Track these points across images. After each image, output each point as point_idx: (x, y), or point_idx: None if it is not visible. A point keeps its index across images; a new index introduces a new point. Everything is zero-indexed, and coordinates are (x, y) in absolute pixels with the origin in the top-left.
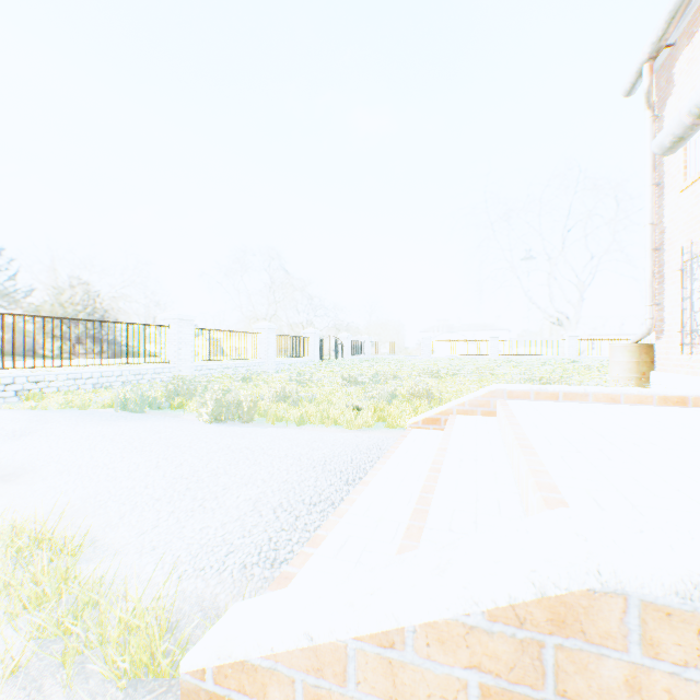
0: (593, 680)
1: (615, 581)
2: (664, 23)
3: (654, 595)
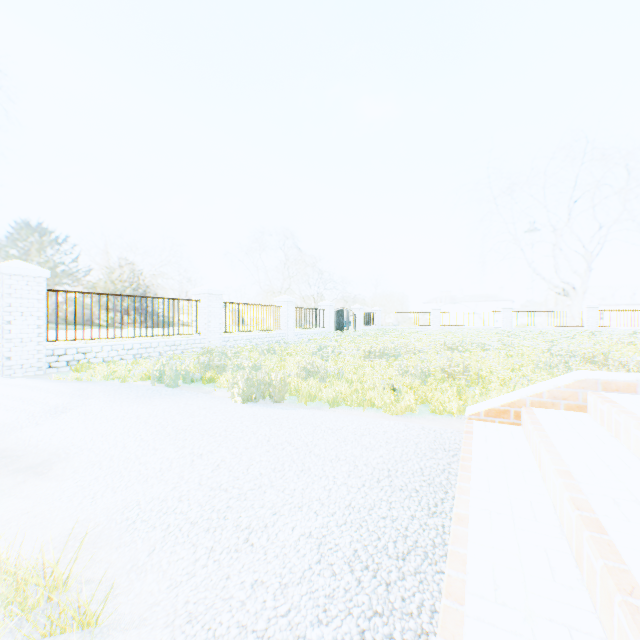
0: None
1: None
2: None
3: None
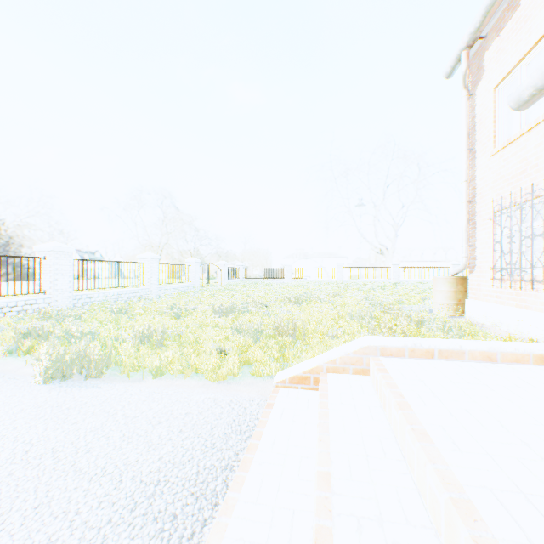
0: None
1: None
2: (481, 16)
3: None
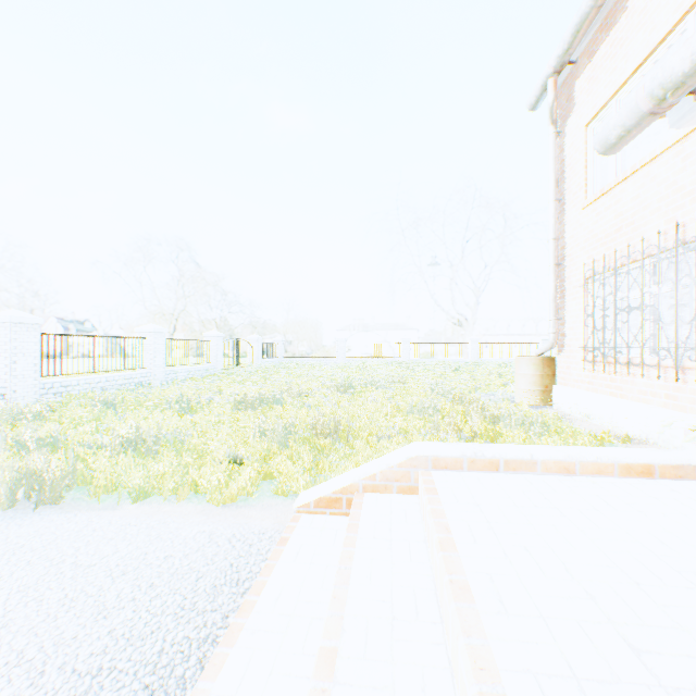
0: None
1: None
2: (570, 36)
3: None
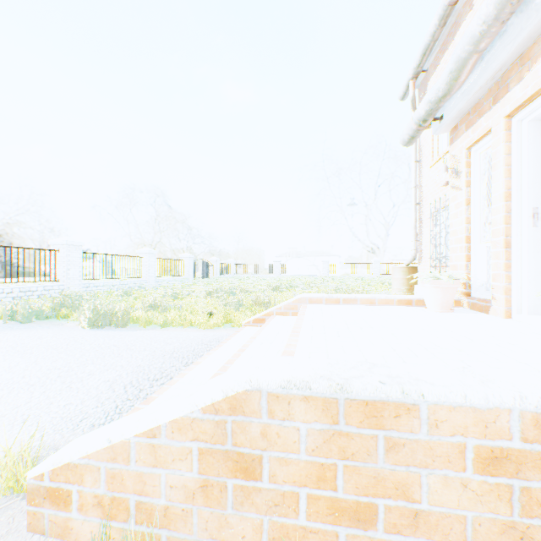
0: (248, 435)
1: (257, 384)
2: (420, 56)
3: (272, 388)
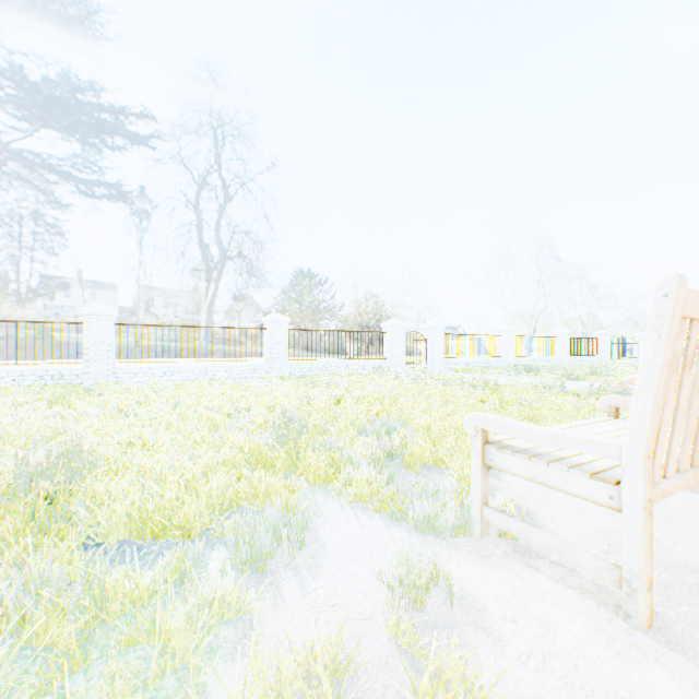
0: None
1: None
2: None
3: None
